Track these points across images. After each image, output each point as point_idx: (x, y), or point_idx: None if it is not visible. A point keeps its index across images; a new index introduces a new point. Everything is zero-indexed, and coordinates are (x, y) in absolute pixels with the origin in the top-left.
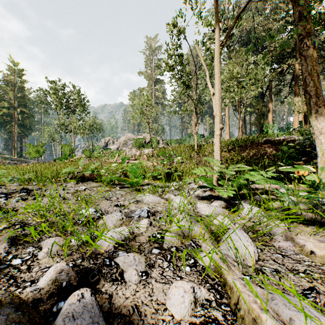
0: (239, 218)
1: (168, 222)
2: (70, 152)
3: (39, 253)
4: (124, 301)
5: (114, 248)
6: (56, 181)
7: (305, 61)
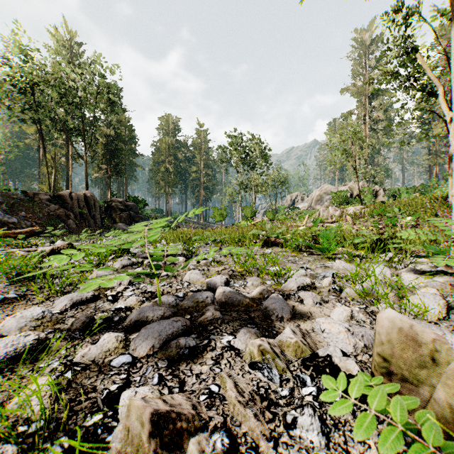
0: None
1: (351, 281)
2: (252, 215)
3: (247, 283)
4: (302, 309)
5: (297, 289)
6: (242, 244)
7: None
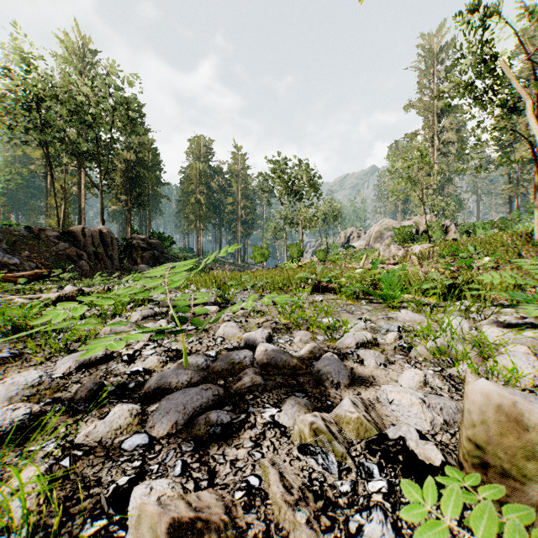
0: None
1: (422, 336)
2: (299, 254)
3: (294, 339)
4: (362, 372)
5: (356, 347)
6: (288, 290)
7: None
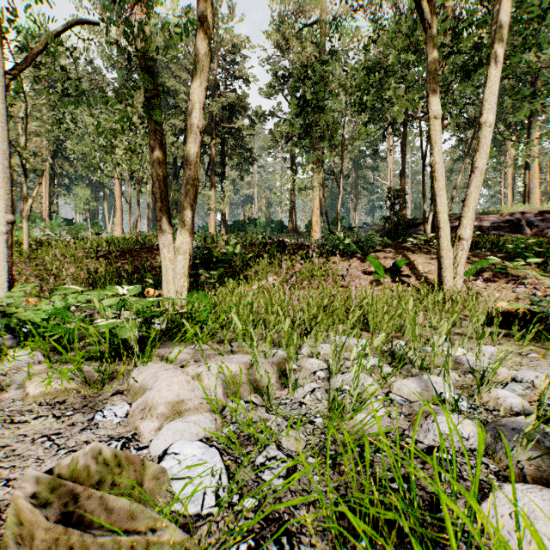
0: None
1: None
2: None
3: None
4: None
5: None
6: None
7: (153, 153)
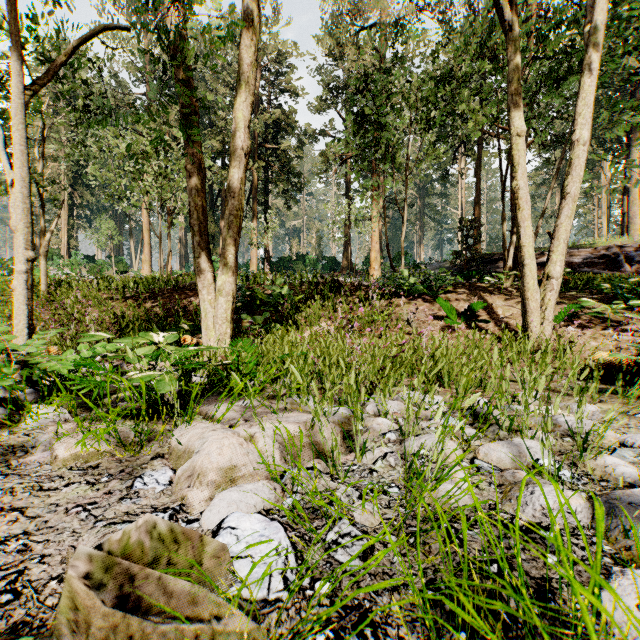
0: (6, 434)
1: None
2: None
3: None
4: None
5: None
6: None
7: (191, 180)
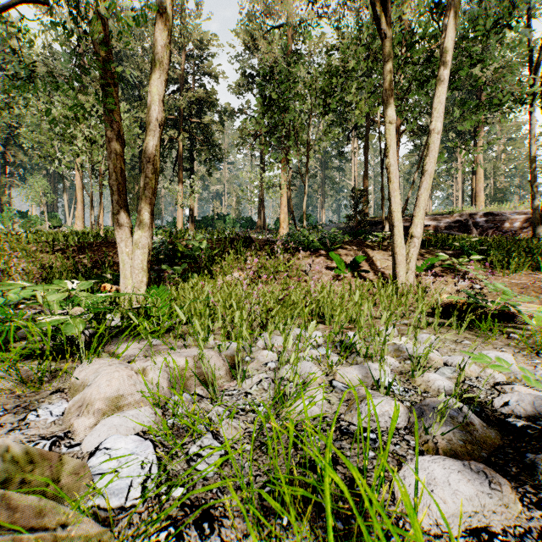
0: None
1: None
2: None
3: None
4: None
5: None
6: None
7: (110, 144)
